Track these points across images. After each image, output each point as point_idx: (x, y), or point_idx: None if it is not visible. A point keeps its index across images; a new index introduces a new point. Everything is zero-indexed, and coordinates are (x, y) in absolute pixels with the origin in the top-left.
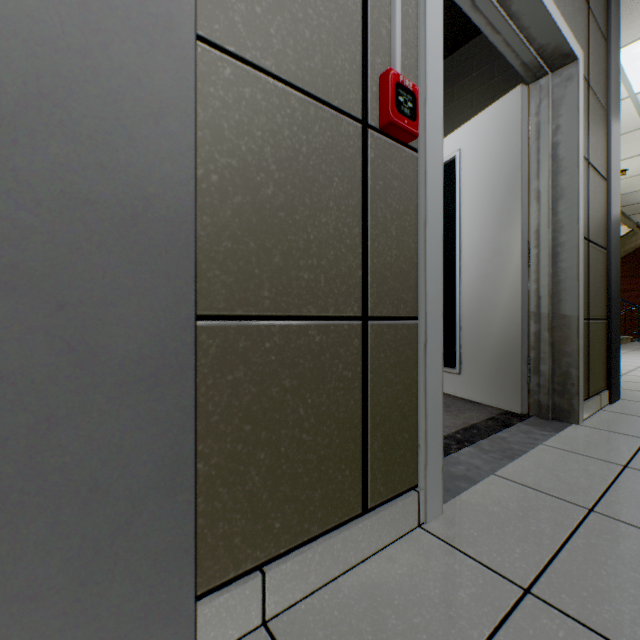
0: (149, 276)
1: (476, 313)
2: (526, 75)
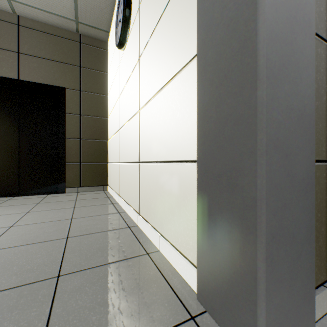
0: (304, 142)
1: None
2: None
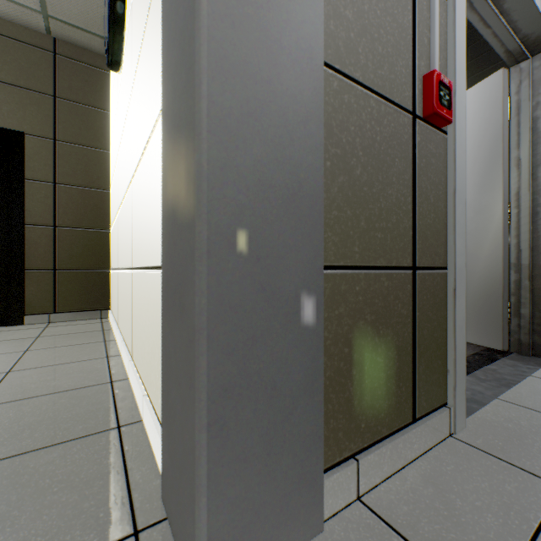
0: (300, 237)
1: None
2: (508, 60)
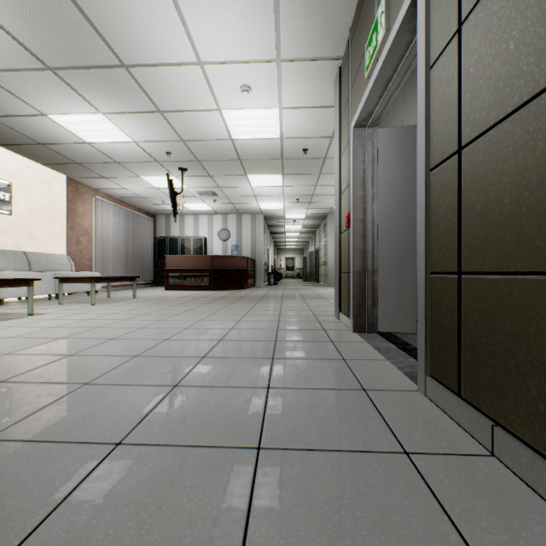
0: (337, 268)
1: None
2: None
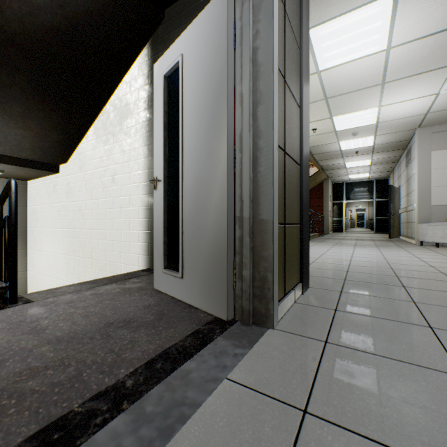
0: None
1: (194, 217)
2: None
